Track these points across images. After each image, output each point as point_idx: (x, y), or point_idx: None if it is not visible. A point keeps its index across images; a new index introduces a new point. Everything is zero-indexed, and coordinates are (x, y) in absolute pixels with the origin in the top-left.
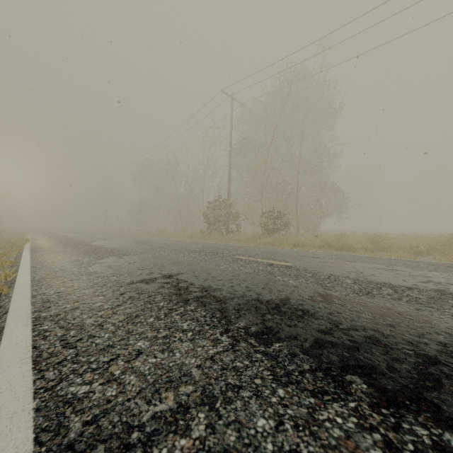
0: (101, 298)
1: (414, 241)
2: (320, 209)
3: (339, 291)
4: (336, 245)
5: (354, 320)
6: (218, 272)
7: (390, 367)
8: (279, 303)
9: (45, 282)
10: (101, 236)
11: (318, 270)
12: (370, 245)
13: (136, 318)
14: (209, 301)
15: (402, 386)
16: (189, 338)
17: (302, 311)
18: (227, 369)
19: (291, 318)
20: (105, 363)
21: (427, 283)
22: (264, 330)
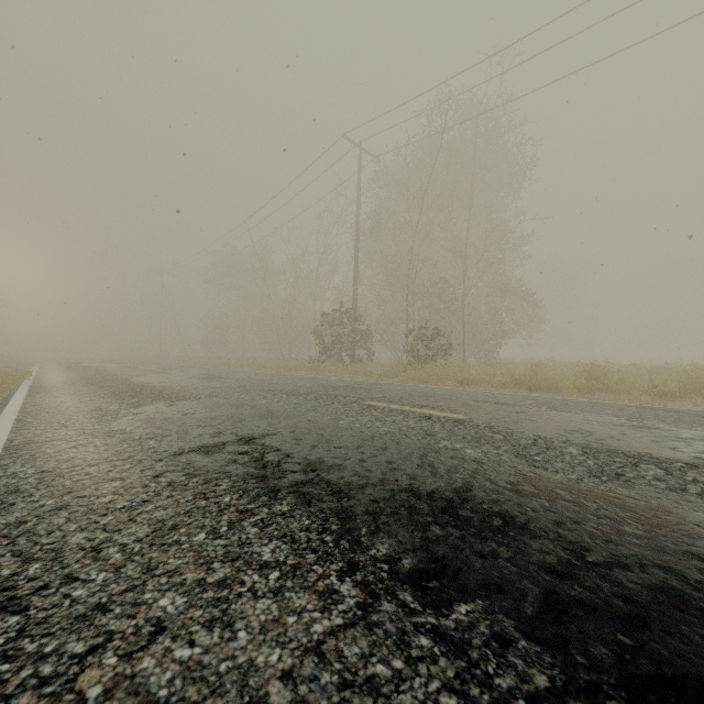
0: (116, 485)
1: (656, 376)
2: (500, 325)
3: (562, 472)
4: (529, 382)
5: (612, 542)
6: (336, 432)
7: None
8: (454, 498)
9: (28, 449)
10: (150, 368)
11: (512, 427)
12: (586, 383)
13: (172, 534)
14: (317, 494)
15: None
16: (271, 588)
17: (501, 517)
18: (353, 685)
19: (481, 534)
20: (75, 660)
21: None
22: (430, 567)
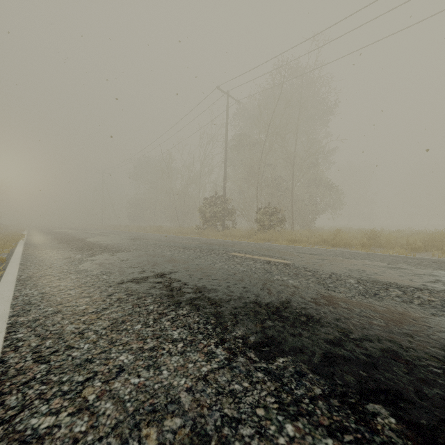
0: (87, 300)
1: (411, 237)
2: (315, 206)
3: (343, 293)
4: (332, 241)
5: (365, 328)
6: (213, 271)
7: (418, 392)
8: (280, 306)
9: (31, 281)
10: (97, 232)
11: (317, 268)
12: (367, 242)
13: (122, 325)
14: (203, 304)
15: (439, 420)
16: (179, 351)
17: (306, 316)
18: (223, 393)
19: (294, 325)
20: (79, 384)
21: (436, 283)
22: (265, 341)
